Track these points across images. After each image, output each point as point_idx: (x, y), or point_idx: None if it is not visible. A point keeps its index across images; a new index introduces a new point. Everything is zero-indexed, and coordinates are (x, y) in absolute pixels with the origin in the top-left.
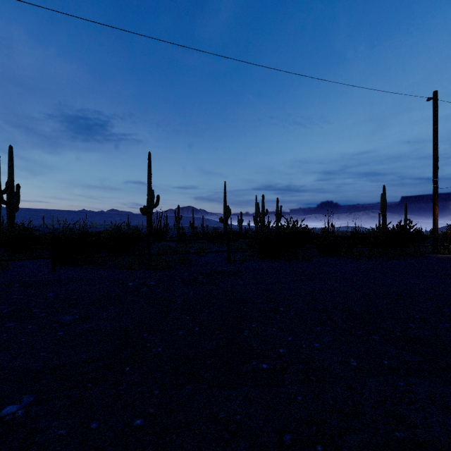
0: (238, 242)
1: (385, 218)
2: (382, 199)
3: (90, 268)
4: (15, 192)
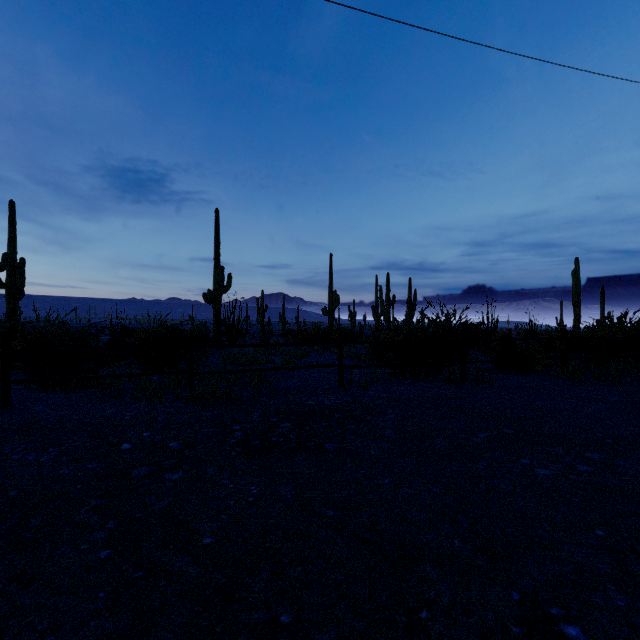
0: (351, 346)
1: (578, 309)
2: (575, 278)
3: (87, 395)
4: (17, 269)
